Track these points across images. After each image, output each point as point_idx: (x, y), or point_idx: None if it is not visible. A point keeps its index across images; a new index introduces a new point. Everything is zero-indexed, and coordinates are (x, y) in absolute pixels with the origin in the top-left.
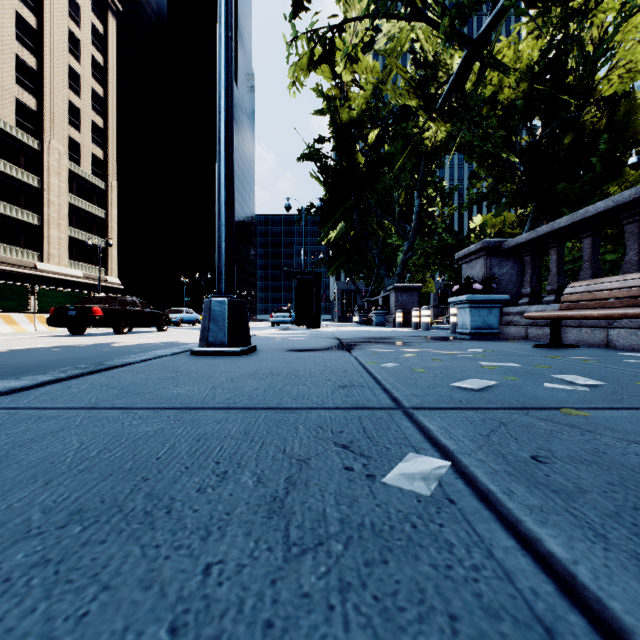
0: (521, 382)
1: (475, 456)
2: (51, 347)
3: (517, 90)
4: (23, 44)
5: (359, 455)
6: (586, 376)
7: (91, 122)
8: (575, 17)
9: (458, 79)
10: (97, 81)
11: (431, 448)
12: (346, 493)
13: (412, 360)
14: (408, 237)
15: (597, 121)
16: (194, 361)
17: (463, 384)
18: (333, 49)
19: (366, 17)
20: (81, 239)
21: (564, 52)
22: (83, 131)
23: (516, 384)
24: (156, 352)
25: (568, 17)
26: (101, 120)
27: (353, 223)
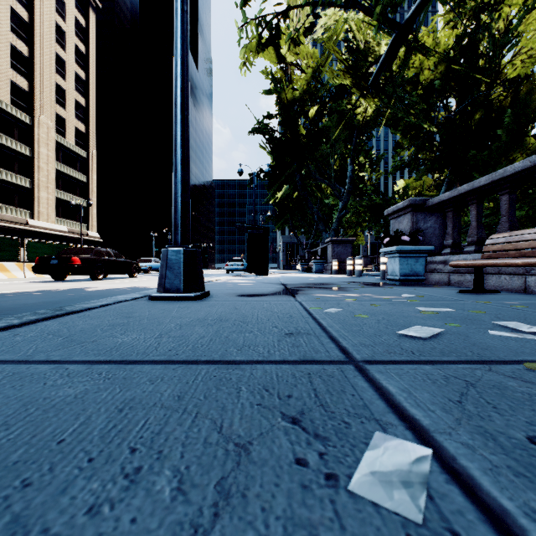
0: (465, 329)
1: (458, 437)
2: (31, 292)
3: (435, 72)
4: (17, 35)
5: (313, 435)
6: (524, 322)
7: (75, 101)
8: (485, 10)
9: (387, 59)
10: (80, 66)
11: (399, 423)
12: (300, 517)
13: (352, 305)
14: (342, 198)
15: (503, 99)
16: (150, 306)
17: (409, 332)
18: (279, 33)
19: (308, 5)
20: (66, 200)
21: (475, 40)
22: (68, 108)
23: (461, 331)
24: (118, 297)
25: (479, 10)
26: (83, 99)
27: (296, 186)
